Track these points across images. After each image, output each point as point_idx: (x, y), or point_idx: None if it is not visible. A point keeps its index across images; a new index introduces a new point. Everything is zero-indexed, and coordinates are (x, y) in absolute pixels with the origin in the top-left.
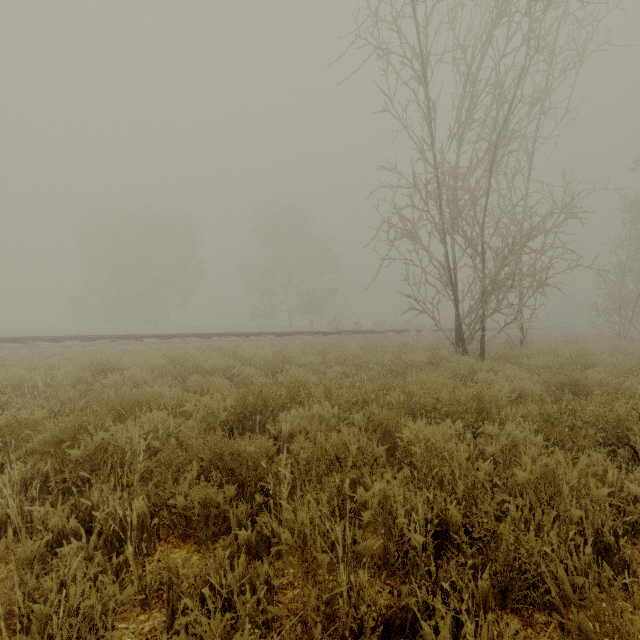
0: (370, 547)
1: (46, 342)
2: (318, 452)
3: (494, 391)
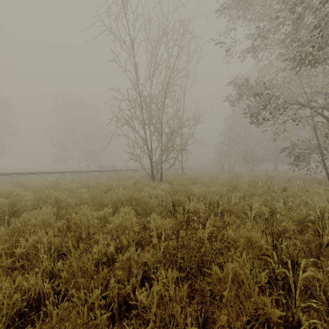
0: (9, 262)
1: None
2: (14, 228)
3: (139, 195)
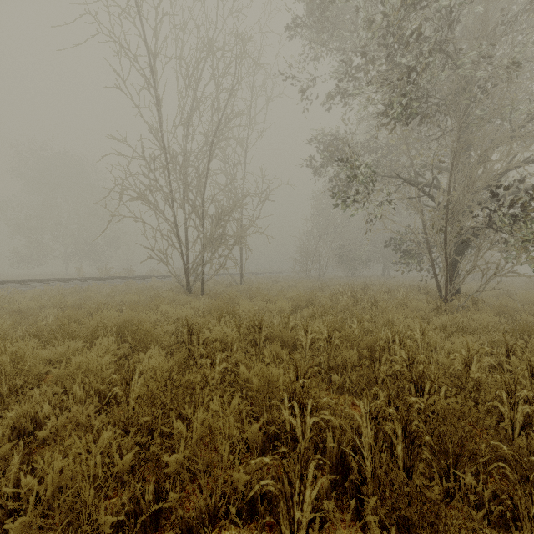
0: None
1: None
2: None
3: (142, 318)
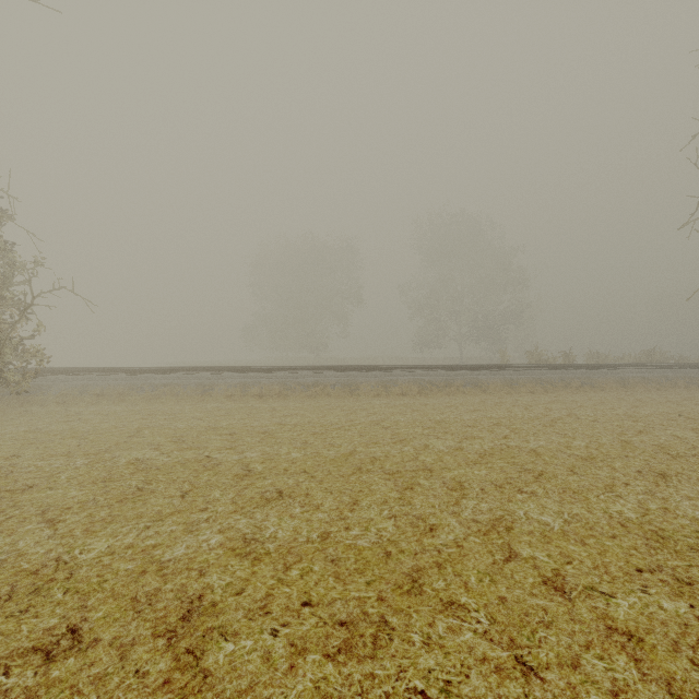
0: None
1: (233, 372)
2: None
3: None
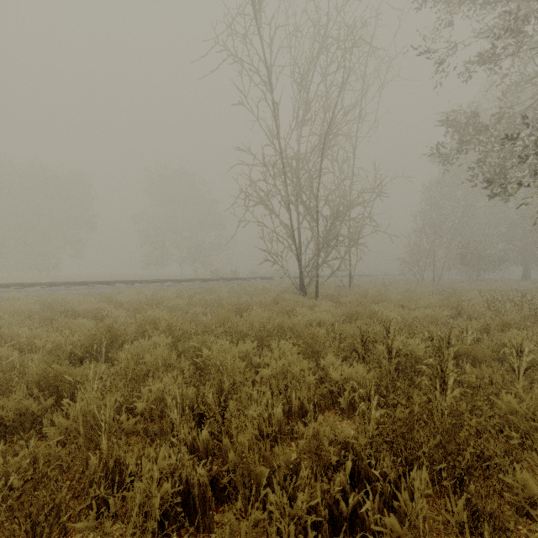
0: (132, 424)
1: None
2: (126, 368)
3: (294, 320)
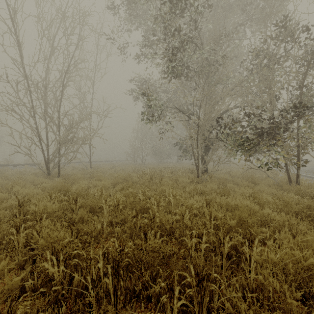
0: None
1: None
2: None
3: None
